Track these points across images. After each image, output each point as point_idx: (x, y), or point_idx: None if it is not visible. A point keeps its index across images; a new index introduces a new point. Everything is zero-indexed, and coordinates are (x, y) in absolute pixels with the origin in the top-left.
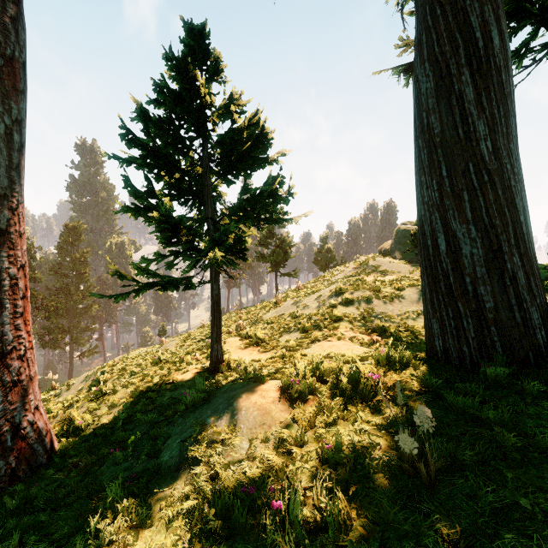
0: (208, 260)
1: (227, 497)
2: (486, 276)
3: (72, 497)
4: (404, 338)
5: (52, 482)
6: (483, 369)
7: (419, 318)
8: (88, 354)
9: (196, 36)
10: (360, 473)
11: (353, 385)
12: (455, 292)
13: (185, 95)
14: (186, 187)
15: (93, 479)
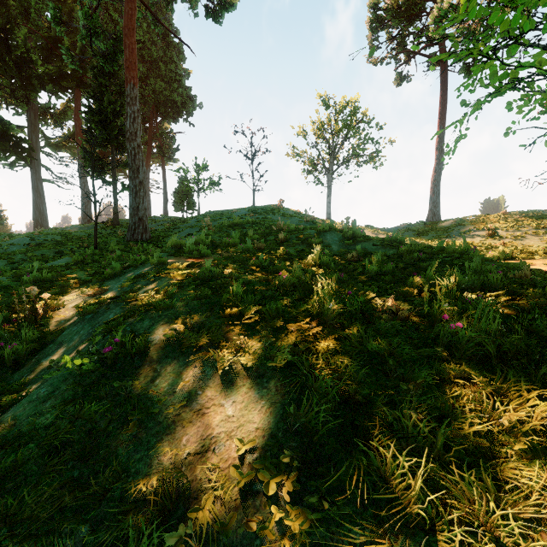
0: None
1: None
2: None
3: None
4: None
5: None
6: None
7: None
8: None
9: None
10: None
11: None
12: None
13: None
14: None
15: None
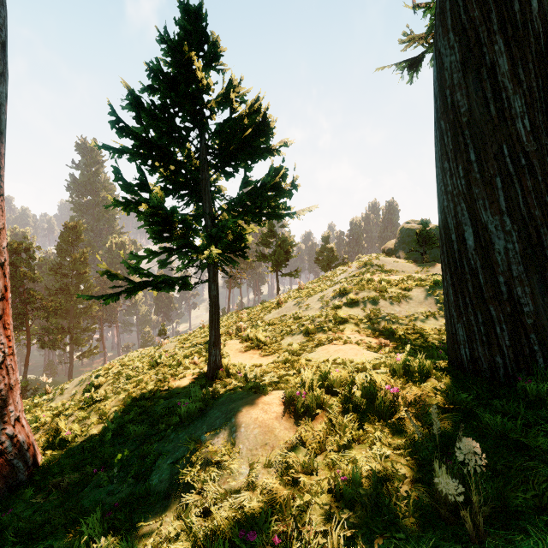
0: (203, 258)
1: (222, 544)
2: (524, 276)
3: (47, 528)
4: (414, 341)
5: (29, 506)
6: (522, 383)
7: (429, 319)
8: (88, 355)
9: (193, 17)
10: (386, 516)
11: (367, 399)
12: (486, 293)
13: (180, 79)
14: (182, 181)
15: (74, 503)
